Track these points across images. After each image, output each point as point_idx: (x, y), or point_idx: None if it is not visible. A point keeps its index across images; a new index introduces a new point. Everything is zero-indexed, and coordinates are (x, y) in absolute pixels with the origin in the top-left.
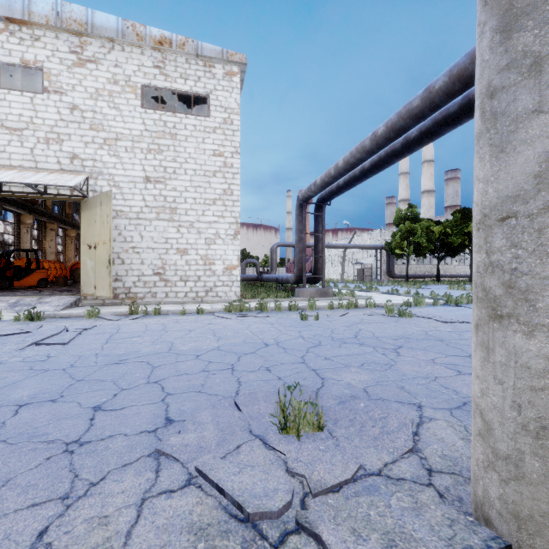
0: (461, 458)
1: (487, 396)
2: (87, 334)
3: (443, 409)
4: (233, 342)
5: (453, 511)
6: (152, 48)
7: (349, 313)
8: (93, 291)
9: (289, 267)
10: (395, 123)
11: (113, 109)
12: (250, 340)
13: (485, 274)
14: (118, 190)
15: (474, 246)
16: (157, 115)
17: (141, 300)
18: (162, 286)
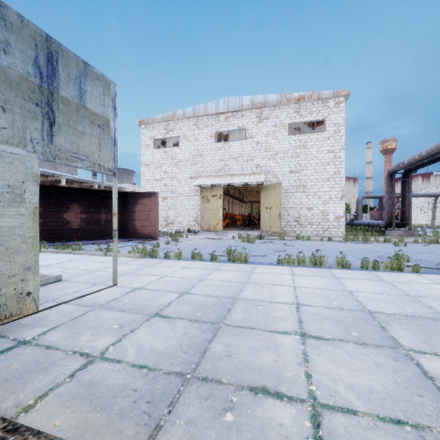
0: None
1: None
2: (294, 244)
3: None
4: (362, 249)
5: None
6: (293, 103)
7: (430, 245)
8: (268, 229)
9: (373, 214)
10: None
11: (275, 139)
12: (369, 249)
13: None
14: (277, 179)
15: None
16: (296, 137)
17: (288, 234)
18: (298, 227)
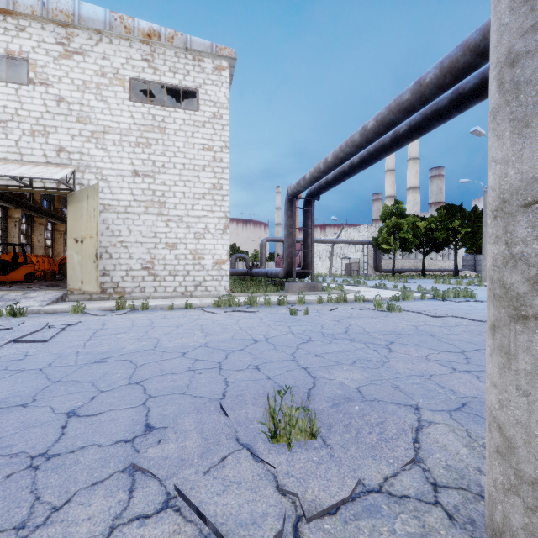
0: (467, 469)
1: (508, 409)
2: (71, 331)
3: (441, 411)
4: (221, 338)
5: (466, 537)
6: (140, 41)
7: (338, 307)
8: (79, 285)
9: (278, 261)
10: (384, 116)
11: (101, 102)
12: (238, 336)
13: (504, 268)
14: (106, 184)
15: (489, 237)
16: (145, 108)
17: (129, 295)
18: (151, 280)
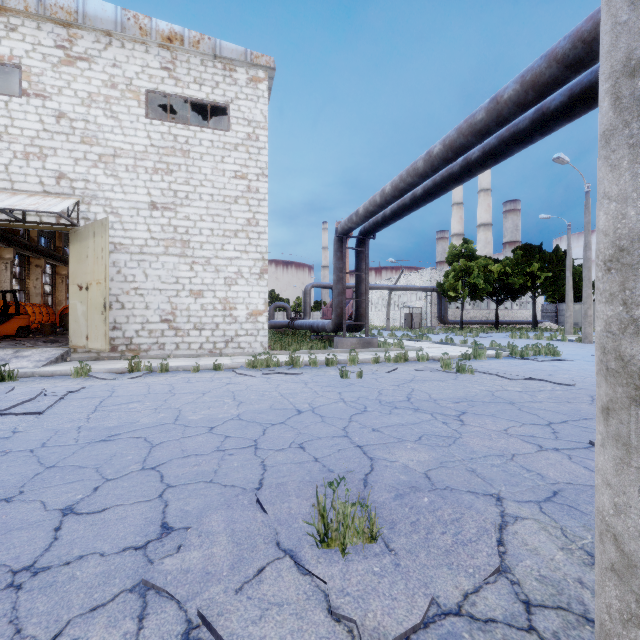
0: (565, 581)
1: (627, 517)
2: (72, 400)
3: (529, 502)
4: (258, 409)
5: None
6: (159, 45)
7: (398, 368)
8: (84, 342)
9: (325, 311)
10: (454, 140)
11: (110, 118)
12: (278, 405)
13: (621, 335)
14: (117, 218)
15: (600, 294)
16: (165, 127)
17: (145, 353)
18: (172, 335)
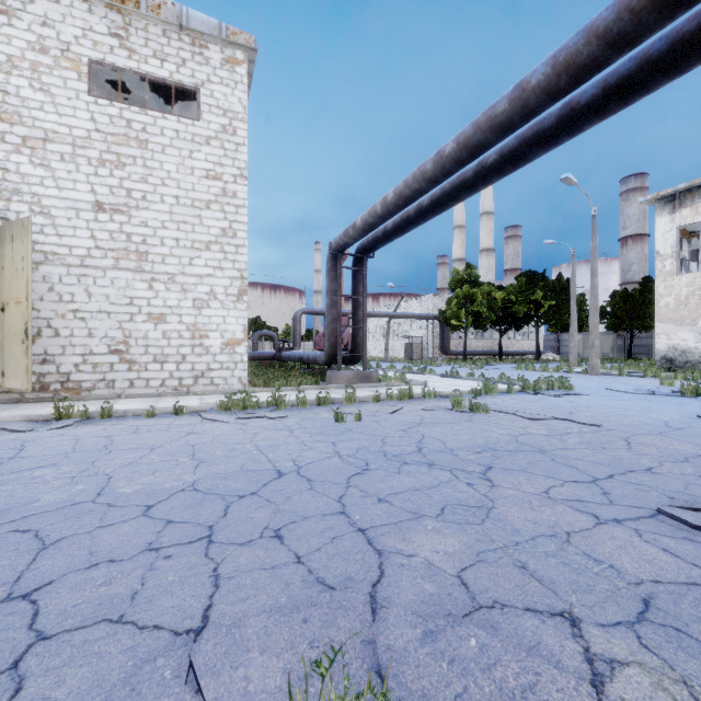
0: None
1: None
2: None
3: (618, 627)
4: (223, 471)
5: None
6: (106, 5)
7: (403, 408)
8: None
9: (318, 341)
10: (469, 136)
11: (39, 91)
12: (252, 464)
13: None
14: (49, 221)
15: None
16: (115, 109)
17: (88, 393)
18: (124, 370)
